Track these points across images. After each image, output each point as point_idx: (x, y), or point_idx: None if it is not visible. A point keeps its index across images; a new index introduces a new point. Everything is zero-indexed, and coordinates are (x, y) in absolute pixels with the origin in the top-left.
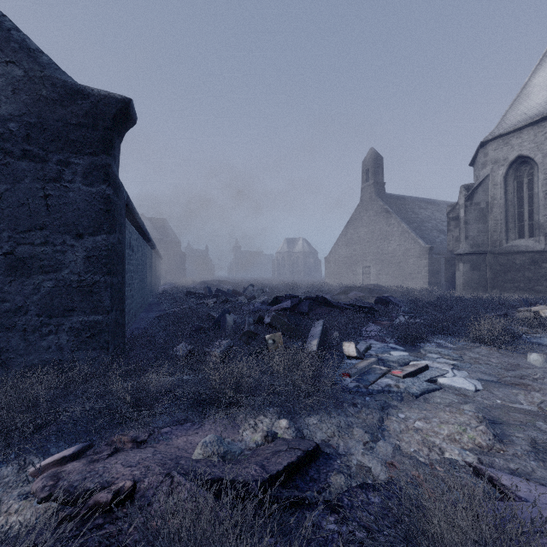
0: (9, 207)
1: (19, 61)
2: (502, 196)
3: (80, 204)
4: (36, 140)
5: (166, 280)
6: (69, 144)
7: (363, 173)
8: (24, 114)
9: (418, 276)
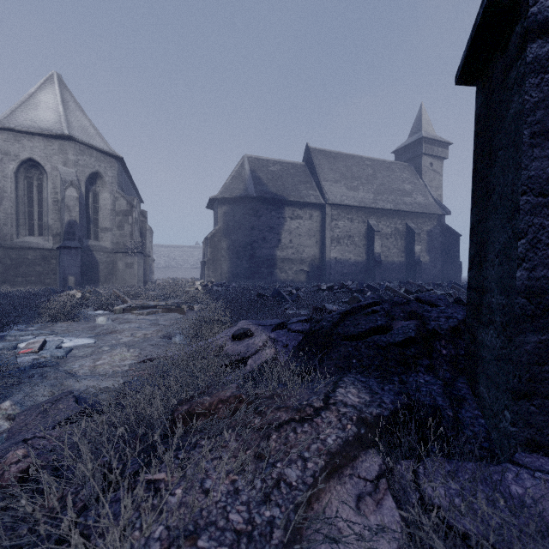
0: None
1: None
2: (14, 191)
3: None
4: None
5: None
6: None
7: None
8: None
9: None
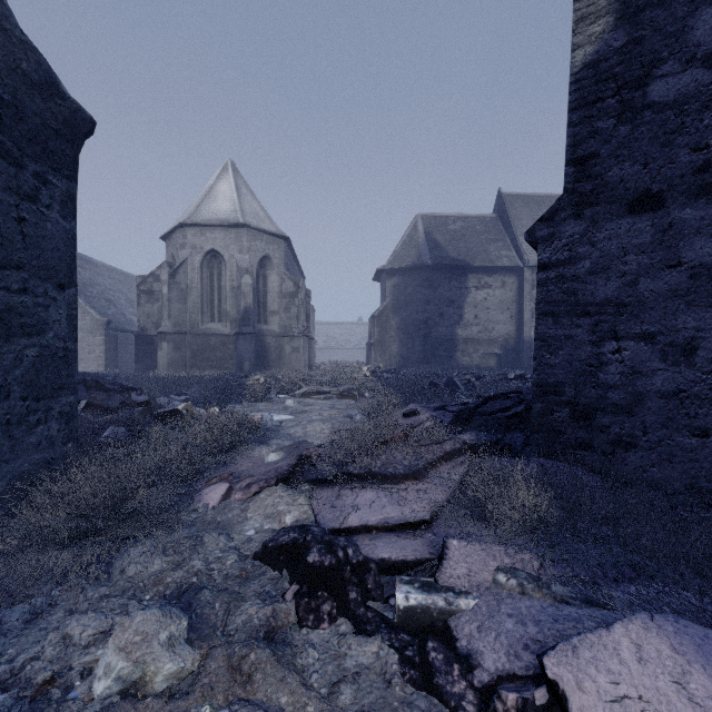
0: None
1: None
2: (200, 281)
3: (59, 243)
4: (9, 129)
5: None
6: (48, 153)
7: None
8: None
9: (90, 357)
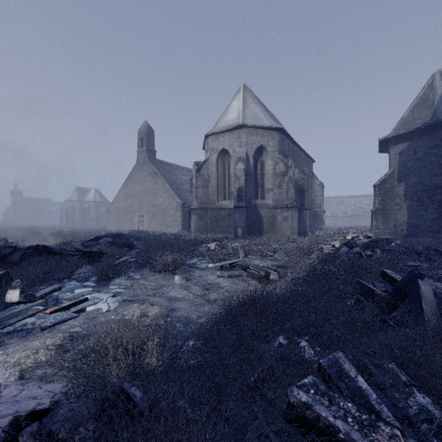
0: None
1: None
2: (216, 172)
3: None
4: None
5: None
6: None
7: (139, 139)
8: None
9: (175, 223)
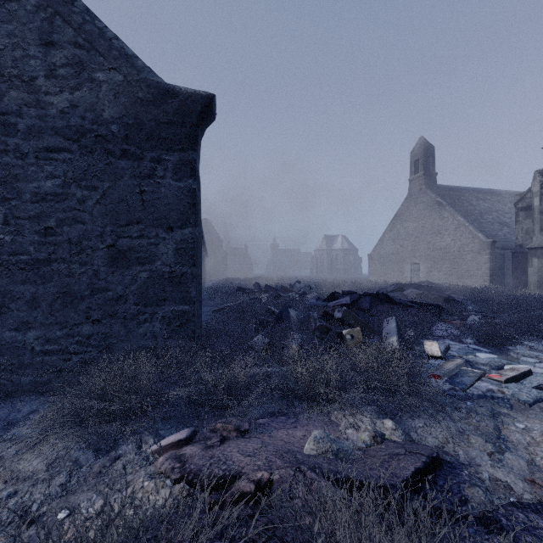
0: (111, 203)
1: (119, 67)
2: None
3: (171, 199)
4: (133, 140)
5: (209, 278)
6: (161, 141)
7: (411, 164)
8: (123, 116)
9: (477, 273)
